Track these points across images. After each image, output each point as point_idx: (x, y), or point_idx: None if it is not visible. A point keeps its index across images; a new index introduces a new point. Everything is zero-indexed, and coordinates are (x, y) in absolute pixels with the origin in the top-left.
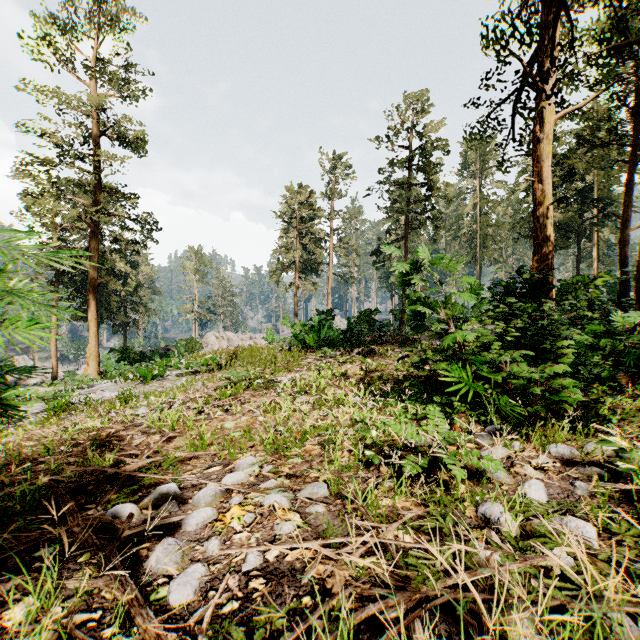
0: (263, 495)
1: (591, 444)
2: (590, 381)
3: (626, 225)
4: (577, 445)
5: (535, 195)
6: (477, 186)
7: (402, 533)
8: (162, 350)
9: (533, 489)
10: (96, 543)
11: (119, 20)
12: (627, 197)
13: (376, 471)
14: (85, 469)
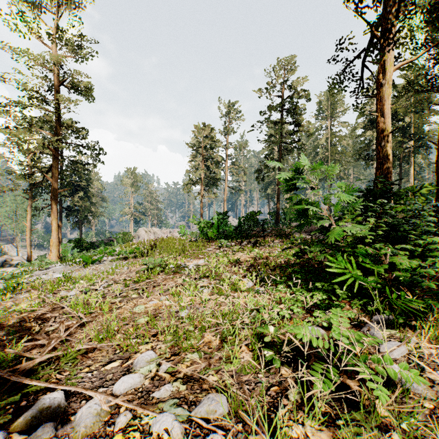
0: (154, 412)
1: None
2: None
3: None
4: None
5: (378, 126)
6: (328, 125)
7: None
8: (107, 240)
9: None
10: None
11: (73, 1)
12: None
13: (277, 375)
14: None
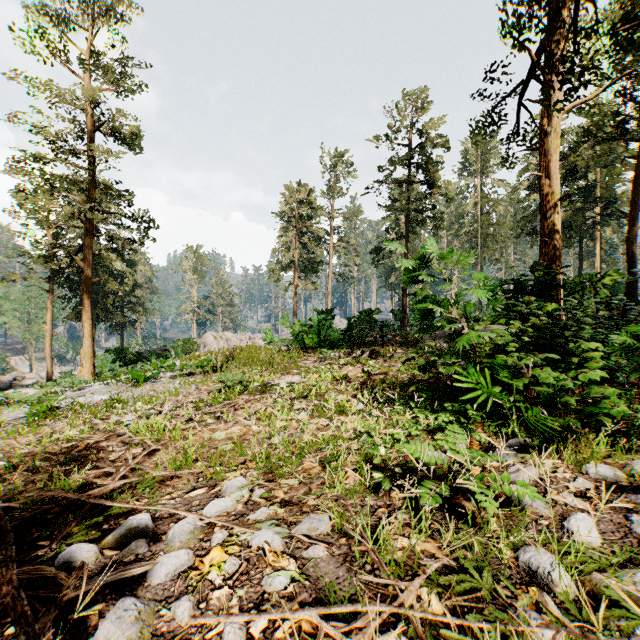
0: (252, 531)
1: (635, 463)
2: (628, 389)
3: (634, 222)
4: (617, 464)
5: (542, 191)
6: (478, 185)
7: (426, 592)
8: (159, 350)
9: (582, 527)
10: (27, 611)
11: (114, 13)
12: (635, 194)
13: (386, 498)
14: (44, 494)
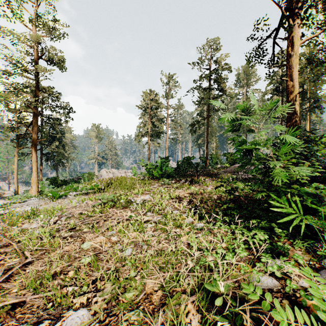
0: None
1: None
2: None
3: None
4: None
5: (288, 88)
6: (244, 92)
7: None
8: (76, 179)
9: None
10: None
11: None
12: None
13: None
14: None
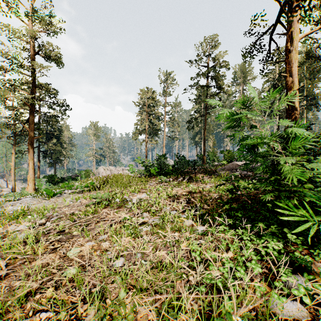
0: None
1: None
2: None
3: None
4: None
5: (288, 84)
6: (241, 90)
7: None
8: (74, 176)
9: None
10: None
11: None
12: None
13: None
14: None
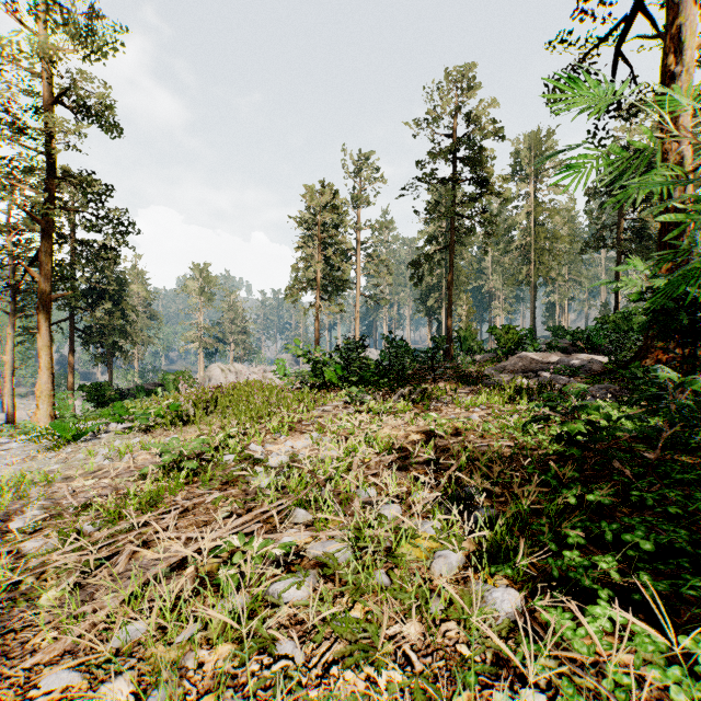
0: None
1: None
2: None
3: None
4: None
5: (665, 160)
6: (531, 192)
7: None
8: (152, 386)
9: None
10: None
11: None
12: None
13: None
14: None
